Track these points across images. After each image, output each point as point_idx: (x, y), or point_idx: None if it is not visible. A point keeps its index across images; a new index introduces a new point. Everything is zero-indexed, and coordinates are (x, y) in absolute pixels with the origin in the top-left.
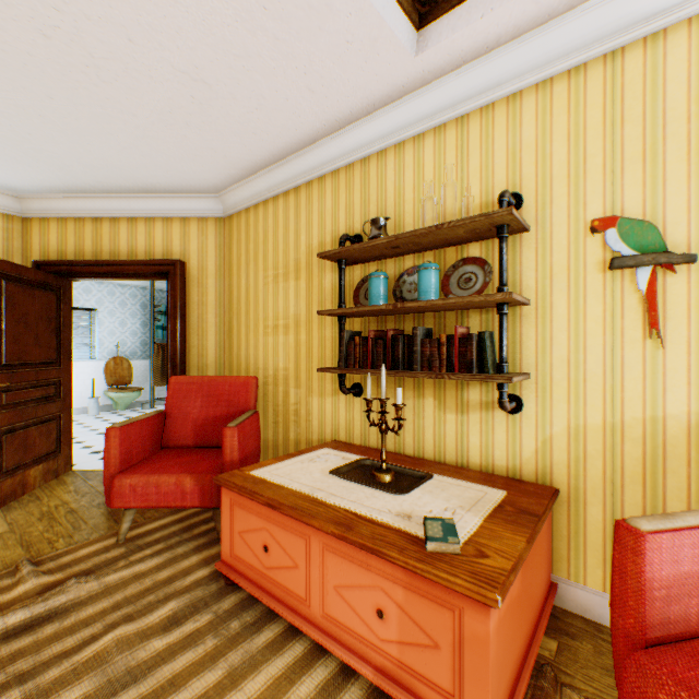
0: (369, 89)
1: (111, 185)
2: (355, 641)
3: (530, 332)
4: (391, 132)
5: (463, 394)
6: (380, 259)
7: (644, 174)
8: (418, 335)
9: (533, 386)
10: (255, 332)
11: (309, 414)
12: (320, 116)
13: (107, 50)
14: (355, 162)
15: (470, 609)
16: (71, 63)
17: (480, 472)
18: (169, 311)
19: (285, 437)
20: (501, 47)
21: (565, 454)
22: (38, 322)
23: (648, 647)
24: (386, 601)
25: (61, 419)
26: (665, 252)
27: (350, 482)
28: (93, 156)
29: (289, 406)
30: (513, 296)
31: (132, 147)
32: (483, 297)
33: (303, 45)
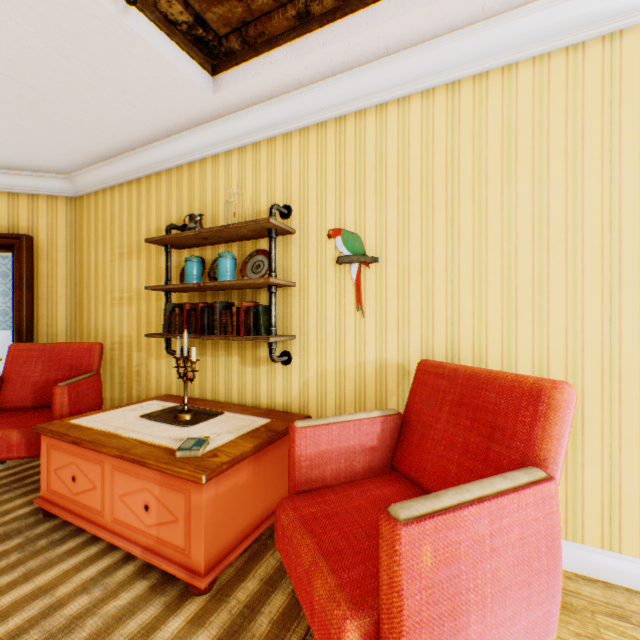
0: (184, 111)
1: None
2: (133, 533)
3: (296, 306)
4: (208, 146)
5: (257, 352)
6: (201, 246)
7: (356, 202)
8: (218, 307)
9: (298, 344)
10: (103, 303)
11: (149, 374)
12: (148, 125)
13: None
14: (184, 164)
15: (194, 490)
16: None
17: (265, 409)
18: (15, 283)
19: (129, 395)
20: (275, 99)
21: (316, 392)
22: None
23: (293, 495)
24: (150, 497)
25: None
26: (364, 255)
27: (155, 422)
28: None
29: (133, 368)
30: (272, 280)
31: None
32: (253, 280)
33: (115, 73)
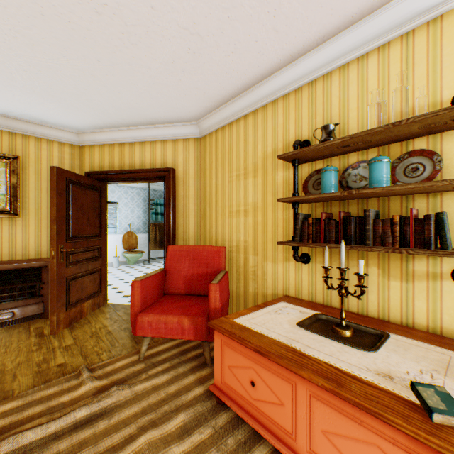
0: (323, 23)
1: (130, 121)
2: None
3: None
4: (337, 57)
5: (408, 265)
6: (326, 157)
7: None
8: (370, 216)
9: None
10: (222, 215)
11: (264, 274)
12: (278, 52)
13: (136, 18)
14: (303, 85)
15: None
16: (112, 33)
17: (428, 333)
18: (165, 202)
19: (245, 290)
20: None
21: None
22: (89, 210)
23: None
24: None
25: (101, 271)
26: None
27: (316, 334)
28: (121, 101)
29: (248, 268)
30: None
31: (145, 92)
32: (447, 182)
33: None
